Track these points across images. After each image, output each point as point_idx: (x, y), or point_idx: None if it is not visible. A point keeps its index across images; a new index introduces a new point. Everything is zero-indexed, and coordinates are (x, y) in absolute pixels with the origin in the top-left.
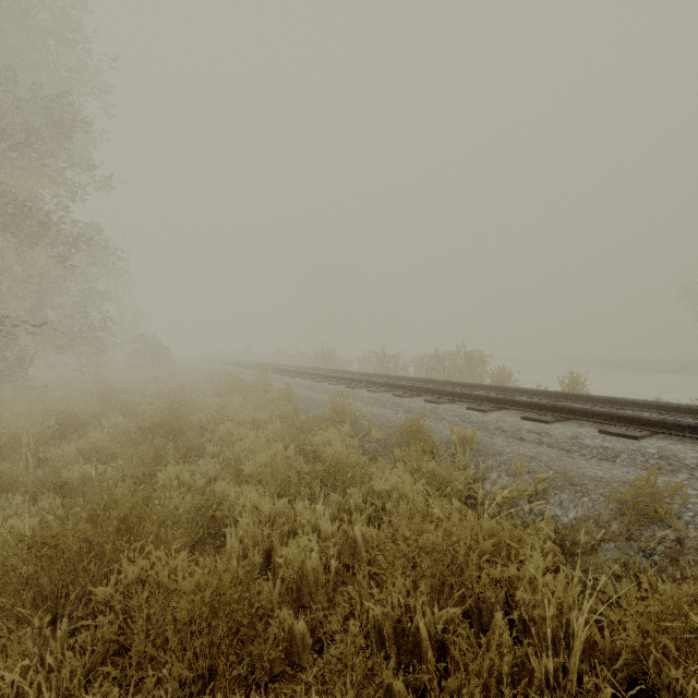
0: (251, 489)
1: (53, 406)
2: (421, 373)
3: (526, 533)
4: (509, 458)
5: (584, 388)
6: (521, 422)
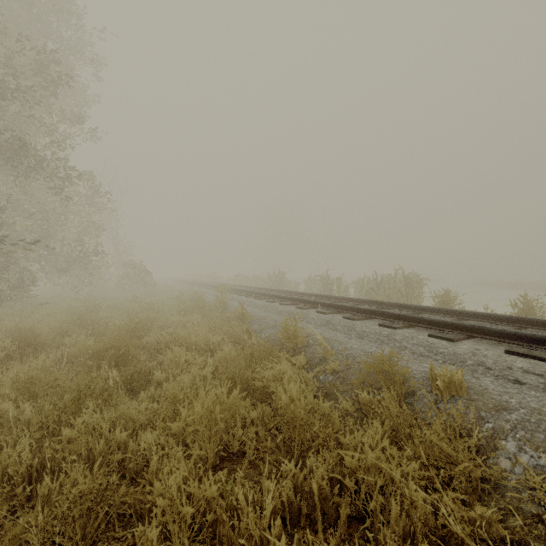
0: (180, 453)
1: (28, 324)
2: (361, 294)
3: None
4: (525, 418)
5: (542, 312)
6: (508, 358)
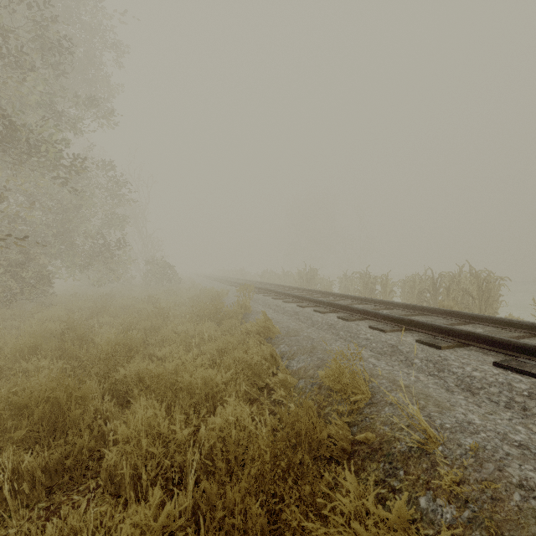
0: None
1: None
2: (412, 295)
3: None
4: None
5: None
6: None
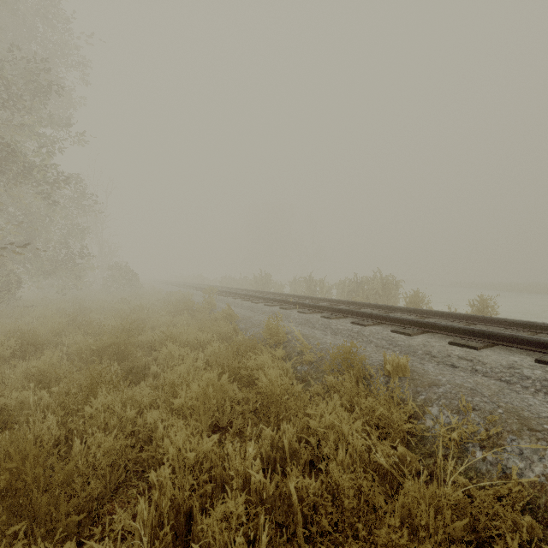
0: (181, 423)
1: (24, 325)
2: (343, 295)
3: (488, 494)
4: (448, 390)
5: (494, 311)
6: (450, 347)
